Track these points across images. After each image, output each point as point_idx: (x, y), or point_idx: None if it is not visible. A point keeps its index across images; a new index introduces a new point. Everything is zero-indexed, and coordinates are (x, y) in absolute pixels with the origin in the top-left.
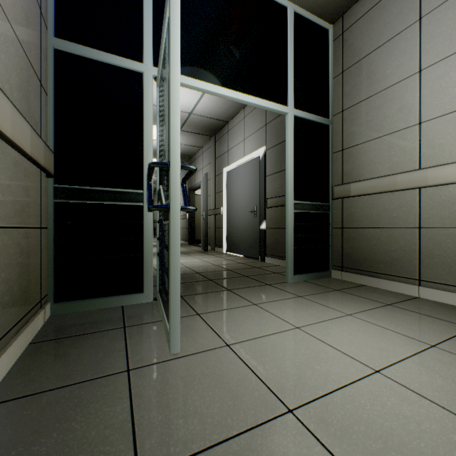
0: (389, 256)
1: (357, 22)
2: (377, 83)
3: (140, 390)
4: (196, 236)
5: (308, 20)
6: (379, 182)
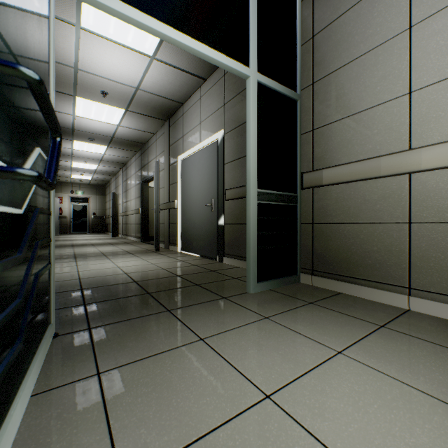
0: (370, 257)
1: None
2: (356, 47)
3: None
4: (150, 233)
5: None
6: (359, 167)
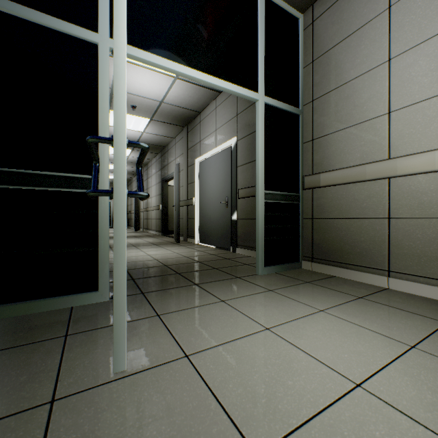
0: (359, 246)
1: (327, 11)
2: (347, 72)
3: (60, 434)
4: (169, 227)
5: (278, 6)
6: (349, 172)
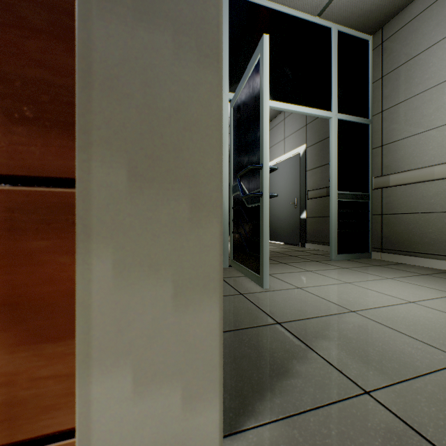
0: (427, 237)
1: (396, 33)
2: (416, 87)
3: (255, 300)
4: None
5: (349, 35)
6: (417, 173)
